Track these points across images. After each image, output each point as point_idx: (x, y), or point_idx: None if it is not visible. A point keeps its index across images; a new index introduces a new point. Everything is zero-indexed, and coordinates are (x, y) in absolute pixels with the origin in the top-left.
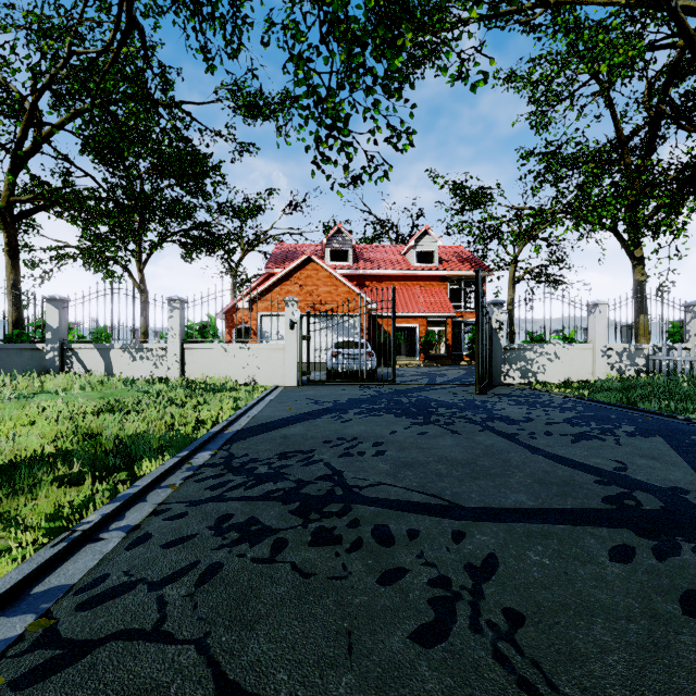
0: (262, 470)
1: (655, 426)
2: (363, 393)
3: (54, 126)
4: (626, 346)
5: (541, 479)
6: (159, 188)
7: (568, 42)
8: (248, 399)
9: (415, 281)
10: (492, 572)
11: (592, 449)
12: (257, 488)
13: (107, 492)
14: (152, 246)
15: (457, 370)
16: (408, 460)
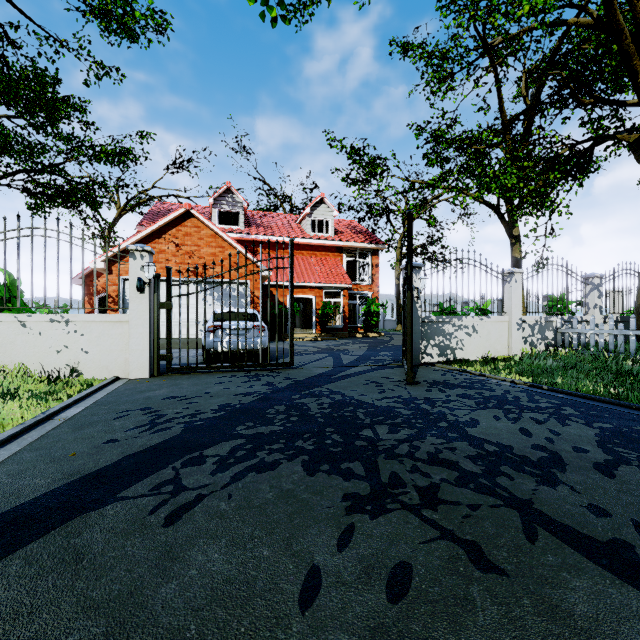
0: None
1: None
2: (248, 389)
3: None
4: (538, 318)
5: None
6: None
7: (471, 1)
8: (5, 424)
9: (311, 250)
10: None
11: None
12: None
13: None
14: None
15: (357, 344)
16: None
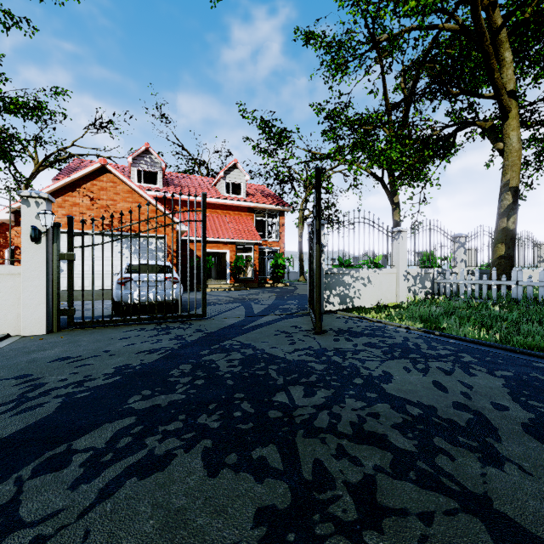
0: None
1: None
2: (154, 344)
3: None
4: (419, 270)
5: None
6: None
7: None
8: None
9: (225, 209)
10: None
11: None
12: None
13: None
14: None
15: (266, 293)
16: None
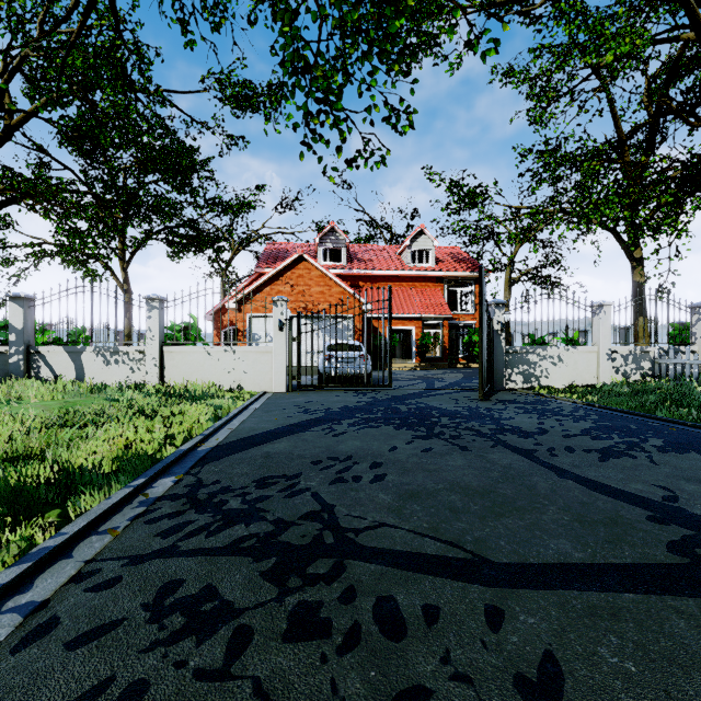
0: (233, 504)
1: (684, 439)
2: (358, 399)
3: (27, 113)
4: (632, 349)
5: (580, 514)
6: (142, 182)
7: (569, 34)
8: (231, 408)
9: (411, 281)
10: (557, 694)
11: (626, 470)
12: (222, 534)
13: (22, 542)
14: (133, 242)
15: (454, 373)
16: (413, 488)
